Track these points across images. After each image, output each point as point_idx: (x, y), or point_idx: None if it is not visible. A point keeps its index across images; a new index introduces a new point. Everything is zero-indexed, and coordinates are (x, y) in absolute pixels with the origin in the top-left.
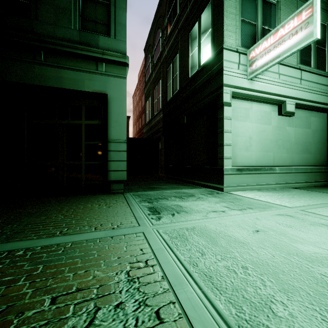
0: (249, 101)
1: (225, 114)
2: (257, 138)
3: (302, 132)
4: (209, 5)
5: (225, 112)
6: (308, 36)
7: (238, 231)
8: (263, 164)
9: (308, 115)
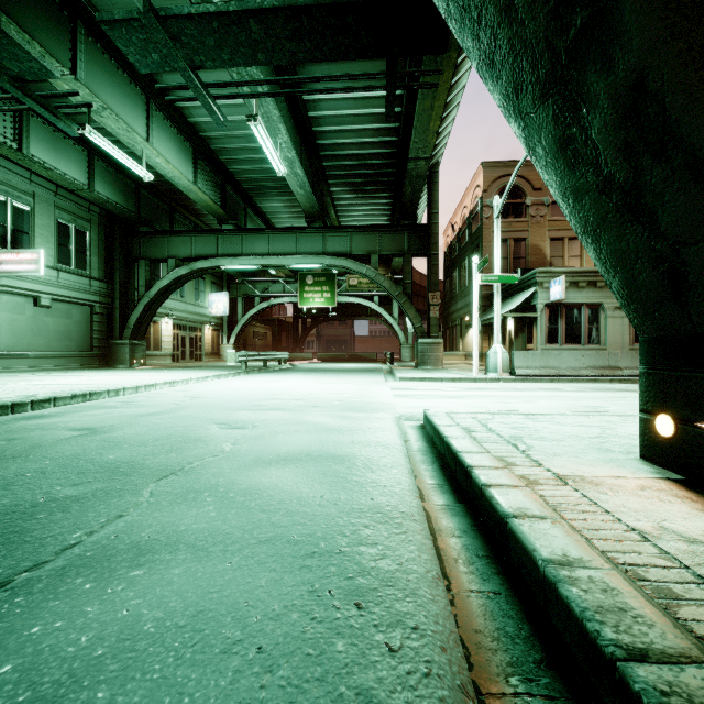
0: None
1: None
2: (9, 326)
3: (62, 322)
4: None
5: None
6: (37, 270)
7: None
8: (16, 350)
9: (70, 308)
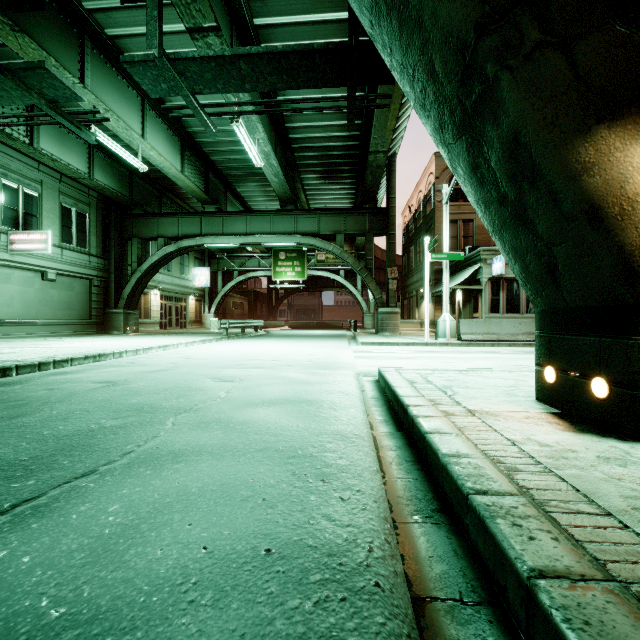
0: (11, 268)
1: None
2: (20, 297)
3: (66, 294)
4: None
5: None
6: (46, 249)
7: None
8: (26, 319)
9: (72, 281)
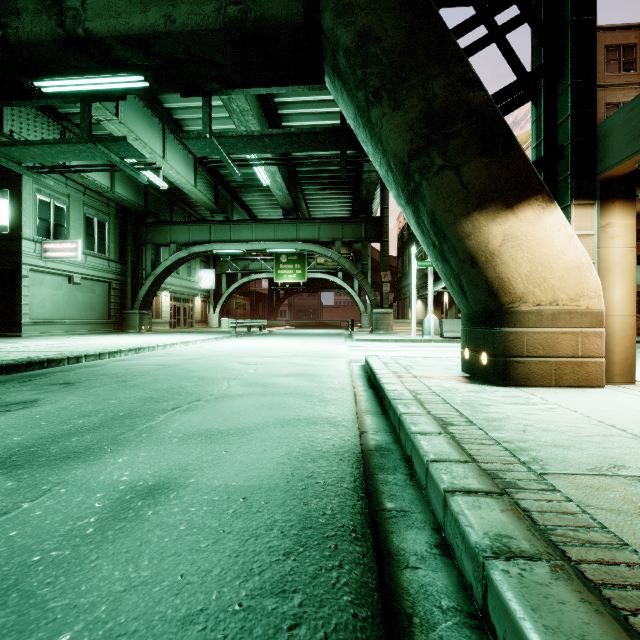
0: (44, 273)
1: (24, 283)
2: (51, 299)
3: (89, 296)
4: (7, 192)
5: (24, 282)
6: (76, 257)
7: (37, 340)
8: (56, 318)
9: (94, 284)
